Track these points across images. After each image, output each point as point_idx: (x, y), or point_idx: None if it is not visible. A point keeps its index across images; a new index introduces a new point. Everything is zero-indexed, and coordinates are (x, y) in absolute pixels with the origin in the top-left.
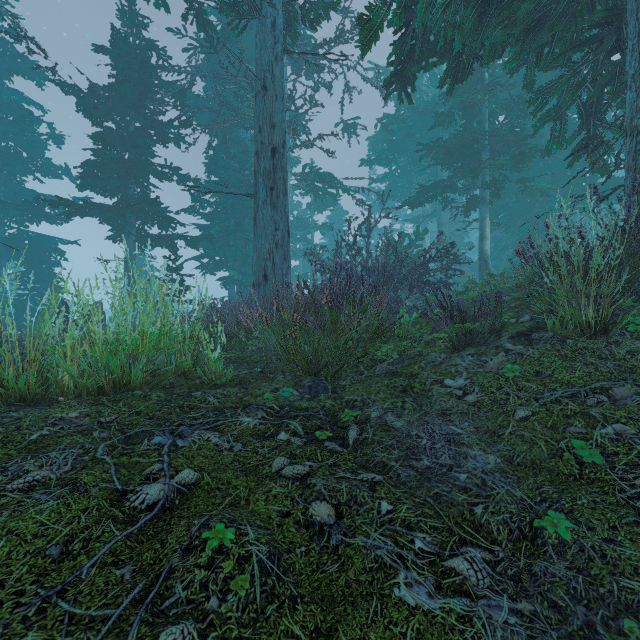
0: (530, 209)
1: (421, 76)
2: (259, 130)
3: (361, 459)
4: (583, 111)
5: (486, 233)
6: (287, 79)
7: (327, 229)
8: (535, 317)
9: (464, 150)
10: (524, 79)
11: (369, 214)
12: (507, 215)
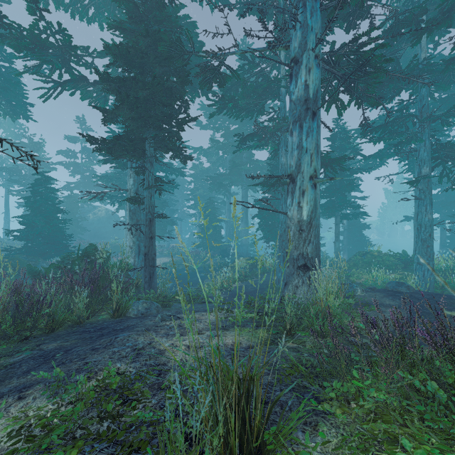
0: None
1: None
2: None
3: None
4: None
5: None
6: None
7: None
8: None
9: None
10: None
11: None
12: None
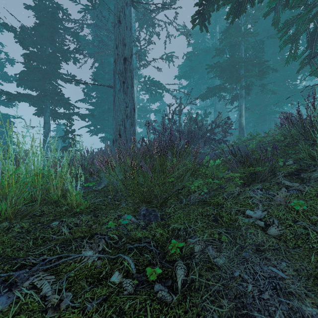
0: (262, 102)
1: (205, 34)
2: (116, 47)
3: (191, 314)
4: (309, 37)
5: (243, 113)
6: (135, 30)
7: (157, 112)
8: (296, 162)
9: (231, 68)
10: (273, 20)
11: (180, 102)
12: (251, 105)
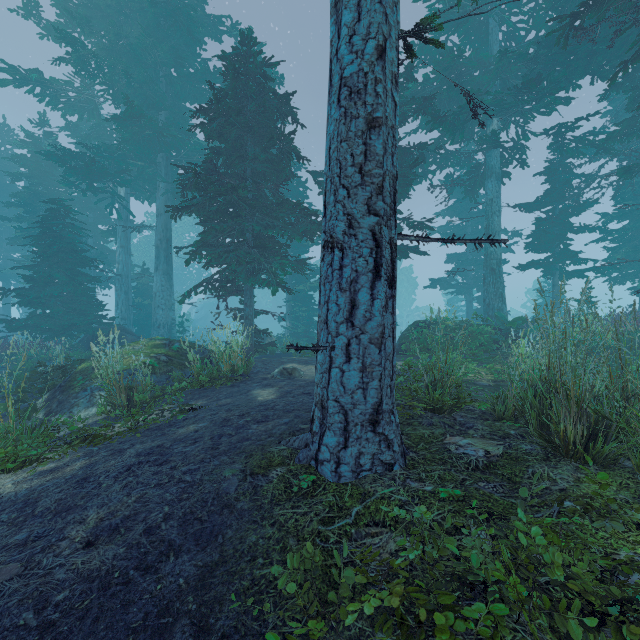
0: None
1: None
2: None
3: None
4: None
5: None
6: None
7: None
8: None
9: None
10: None
11: None
12: None
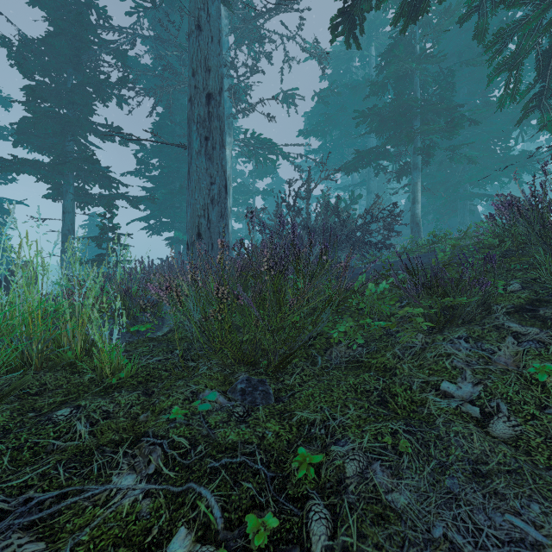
0: (450, 178)
1: (352, 58)
2: (192, 73)
3: None
4: (541, 61)
5: (418, 197)
6: (229, 48)
7: (267, 194)
8: (526, 285)
9: (398, 117)
10: (475, 29)
11: (309, 176)
12: (430, 183)
